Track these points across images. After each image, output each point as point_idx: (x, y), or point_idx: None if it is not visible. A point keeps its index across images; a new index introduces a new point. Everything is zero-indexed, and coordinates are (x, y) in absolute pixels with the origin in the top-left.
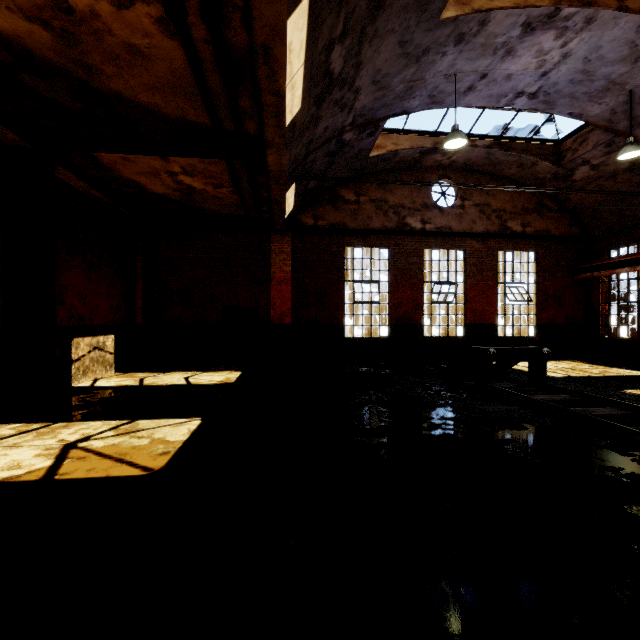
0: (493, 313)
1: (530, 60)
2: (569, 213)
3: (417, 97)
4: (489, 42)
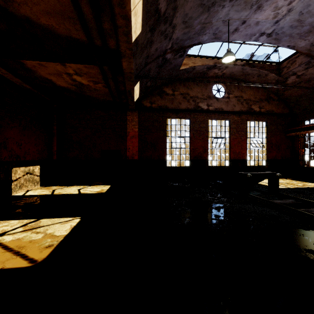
0: (244, 153)
1: (270, 13)
2: (283, 101)
3: (207, 34)
4: (249, 0)
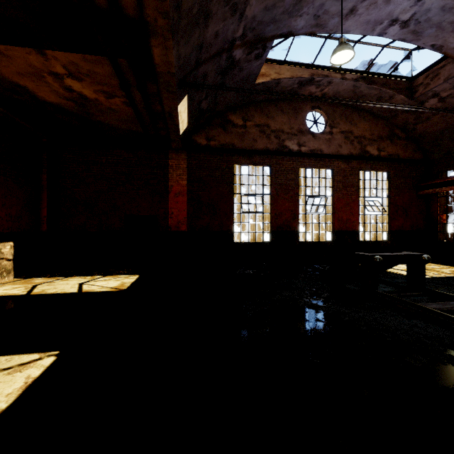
0: (355, 222)
1: None
2: (414, 141)
3: (304, 15)
4: None
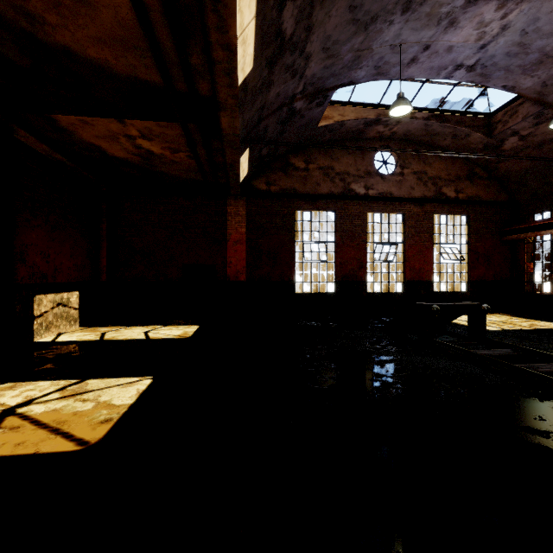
0: (429, 271)
1: (471, 32)
2: (497, 181)
3: (364, 67)
4: (434, 12)
